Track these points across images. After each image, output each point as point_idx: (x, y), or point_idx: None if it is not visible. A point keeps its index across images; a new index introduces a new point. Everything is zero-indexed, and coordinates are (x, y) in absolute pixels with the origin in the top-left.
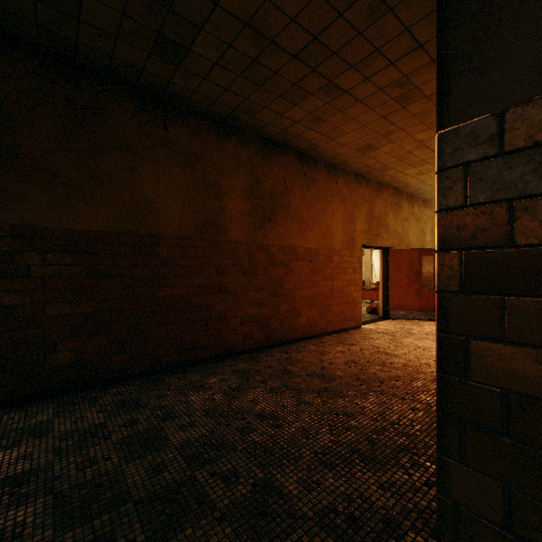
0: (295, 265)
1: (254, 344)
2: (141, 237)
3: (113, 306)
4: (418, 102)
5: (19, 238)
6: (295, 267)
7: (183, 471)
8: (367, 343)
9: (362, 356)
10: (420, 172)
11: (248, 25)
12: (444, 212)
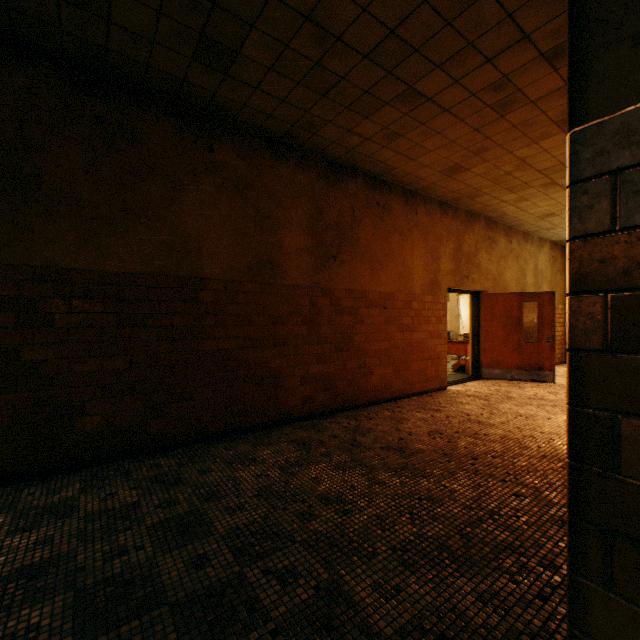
0: (365, 313)
1: (316, 408)
2: (182, 280)
3: (150, 361)
4: (521, 109)
5: (41, 282)
6: (365, 315)
7: (229, 566)
8: (455, 409)
9: (448, 426)
10: (521, 198)
11: (309, 19)
12: (580, 240)
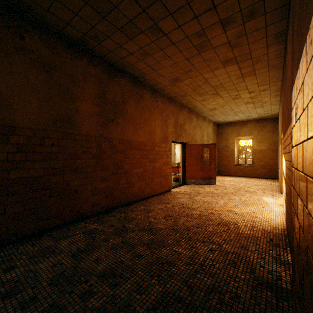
0: (130, 152)
1: (101, 208)
2: None
3: None
4: (208, 51)
5: None
6: (130, 153)
7: None
8: (176, 201)
9: (174, 211)
10: (203, 99)
11: None
12: None
